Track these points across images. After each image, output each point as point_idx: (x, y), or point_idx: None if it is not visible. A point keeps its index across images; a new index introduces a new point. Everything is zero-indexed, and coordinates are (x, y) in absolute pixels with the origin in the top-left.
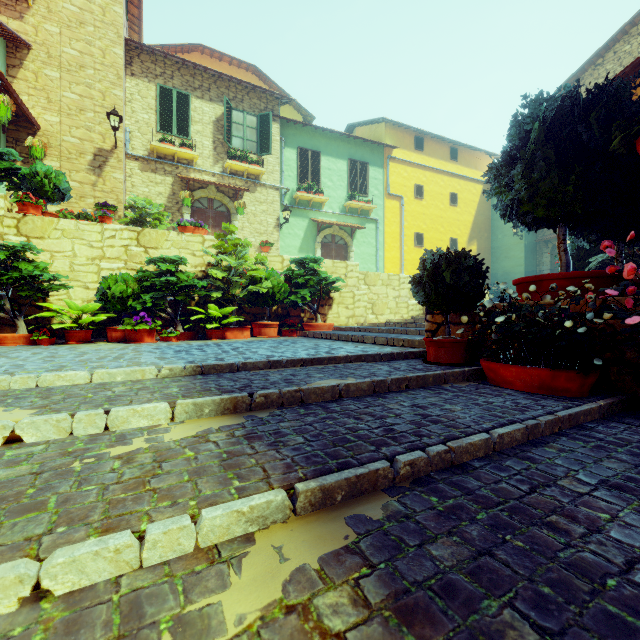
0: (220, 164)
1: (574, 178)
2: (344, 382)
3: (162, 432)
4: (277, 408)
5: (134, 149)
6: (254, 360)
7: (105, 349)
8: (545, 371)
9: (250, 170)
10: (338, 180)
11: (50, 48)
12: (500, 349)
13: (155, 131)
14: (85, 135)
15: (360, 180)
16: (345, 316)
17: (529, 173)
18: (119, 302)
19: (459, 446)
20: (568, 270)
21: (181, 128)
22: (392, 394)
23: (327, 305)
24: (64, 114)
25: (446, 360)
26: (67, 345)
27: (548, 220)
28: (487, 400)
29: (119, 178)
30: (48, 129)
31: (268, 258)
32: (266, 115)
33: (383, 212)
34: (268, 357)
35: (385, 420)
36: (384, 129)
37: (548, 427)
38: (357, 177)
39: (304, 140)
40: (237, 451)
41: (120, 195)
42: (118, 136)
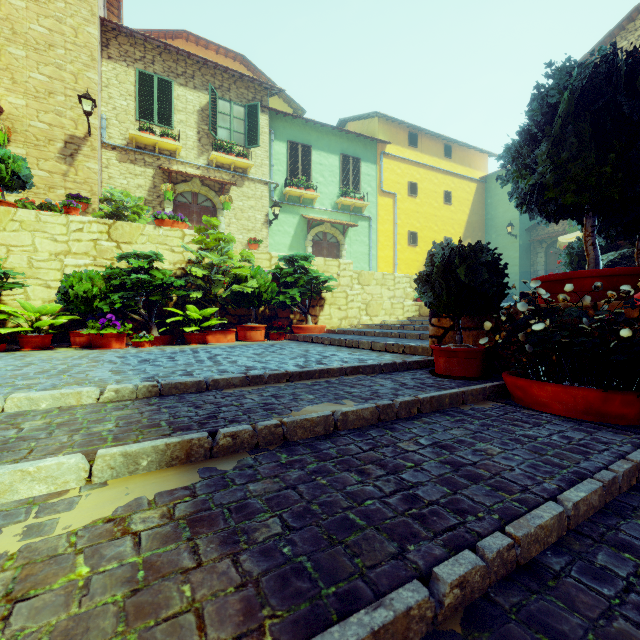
0: (205, 156)
1: (614, 156)
2: (341, 409)
3: (61, 509)
4: (249, 451)
5: (111, 138)
6: (228, 375)
7: (59, 358)
8: (594, 392)
9: (237, 163)
10: (330, 176)
11: (15, 24)
12: (531, 362)
13: (134, 119)
14: (55, 120)
15: (352, 176)
16: (337, 318)
17: (557, 152)
18: (83, 303)
19: (526, 534)
20: (597, 267)
21: (163, 117)
22: (402, 423)
23: (318, 306)
24: (31, 97)
25: (459, 373)
26: (19, 352)
27: (573, 210)
28: (527, 433)
29: (93, 168)
30: (12, 112)
31: (255, 255)
32: (254, 105)
33: (376, 210)
34: (248, 370)
35: (402, 475)
36: (377, 124)
37: (626, 480)
38: (349, 173)
39: (294, 133)
40: (166, 561)
41: (94, 186)
42: (92, 122)
